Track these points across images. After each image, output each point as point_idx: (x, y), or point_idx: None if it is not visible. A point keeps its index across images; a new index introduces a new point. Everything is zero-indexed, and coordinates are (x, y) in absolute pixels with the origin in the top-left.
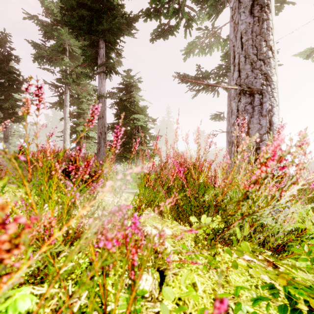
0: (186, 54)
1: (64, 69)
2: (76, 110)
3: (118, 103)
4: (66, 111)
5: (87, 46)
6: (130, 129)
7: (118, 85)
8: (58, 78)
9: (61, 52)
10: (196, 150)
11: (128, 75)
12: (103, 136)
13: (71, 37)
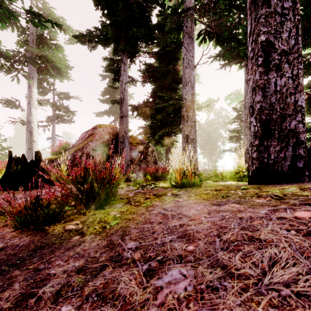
0: None
1: None
2: None
3: None
4: None
5: None
6: None
7: None
8: None
9: None
10: None
11: None
12: None
13: None
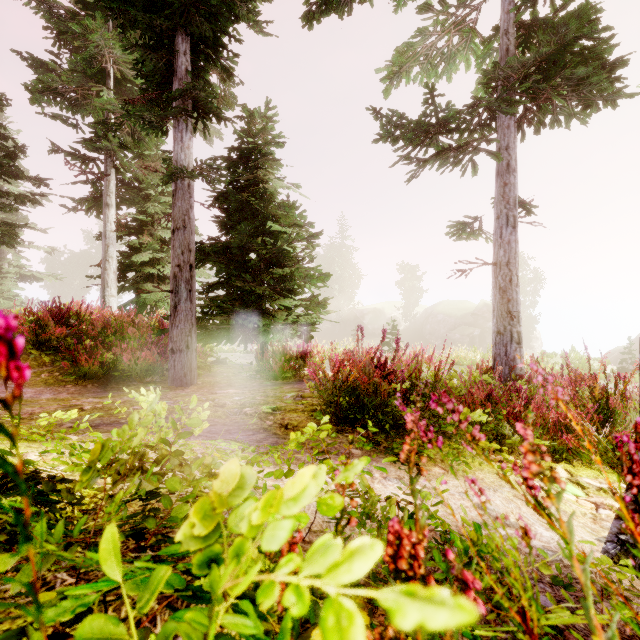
0: (389, 79)
1: (102, 119)
2: (131, 215)
3: (227, 196)
4: (108, 218)
5: (142, 45)
6: (255, 259)
7: (228, 154)
8: (87, 139)
9: (92, 76)
10: (399, 307)
11: (251, 129)
12: (186, 275)
13: (115, 40)
